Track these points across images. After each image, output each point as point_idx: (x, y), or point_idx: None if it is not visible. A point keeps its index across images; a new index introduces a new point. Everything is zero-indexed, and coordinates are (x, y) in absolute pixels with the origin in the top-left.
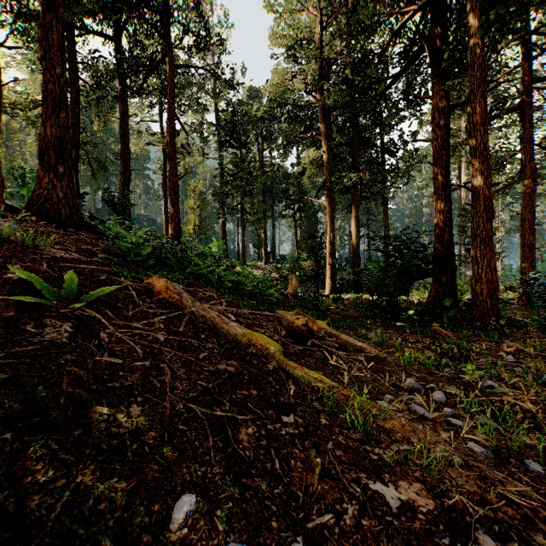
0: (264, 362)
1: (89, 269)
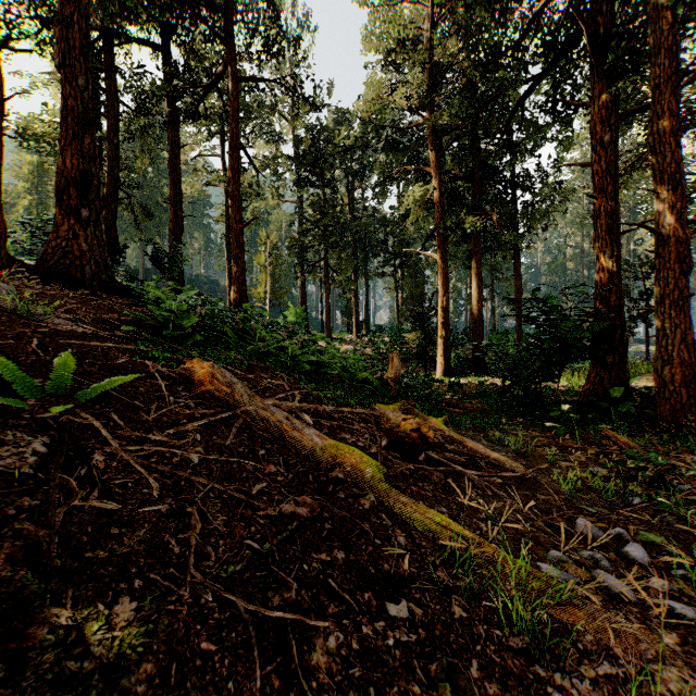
0: (356, 494)
1: (104, 347)
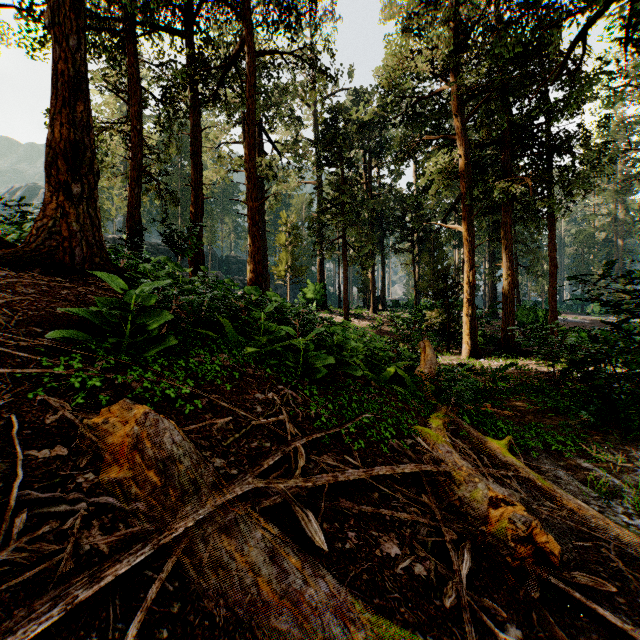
0: None
1: None
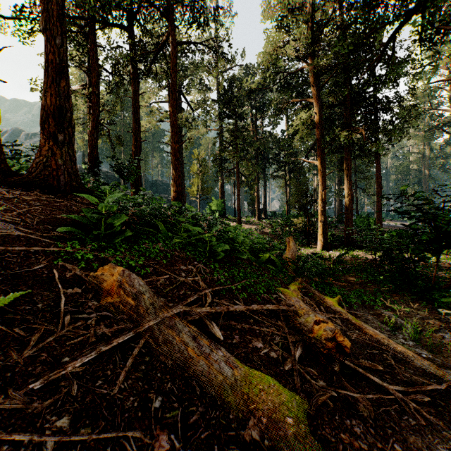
0: None
1: (30, 251)
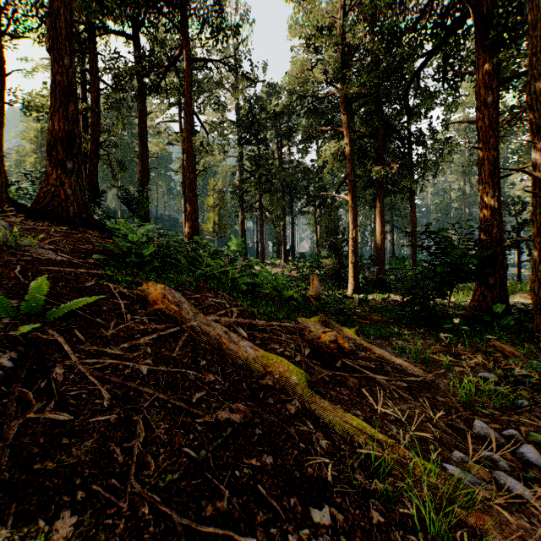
0: (284, 399)
1: (77, 272)
